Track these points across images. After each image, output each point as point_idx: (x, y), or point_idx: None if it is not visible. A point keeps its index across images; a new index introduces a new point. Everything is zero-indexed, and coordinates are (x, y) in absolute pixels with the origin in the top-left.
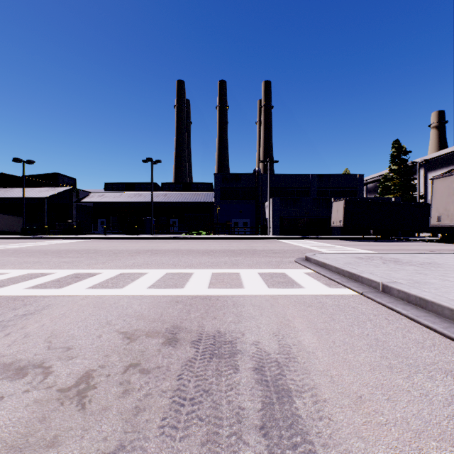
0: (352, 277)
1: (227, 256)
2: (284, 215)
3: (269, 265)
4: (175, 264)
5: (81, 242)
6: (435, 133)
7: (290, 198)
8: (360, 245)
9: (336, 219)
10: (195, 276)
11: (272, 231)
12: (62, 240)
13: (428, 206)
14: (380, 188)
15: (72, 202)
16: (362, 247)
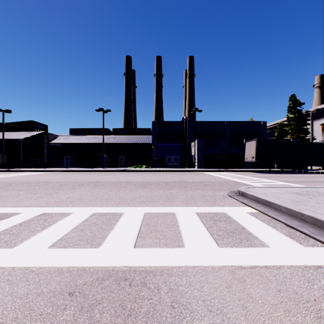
0: (323, 226)
1: (161, 189)
2: (206, 152)
3: (205, 201)
4: (108, 200)
5: (43, 174)
6: (318, 91)
7: (211, 139)
8: (272, 176)
9: (249, 155)
10: (123, 219)
11: (197, 165)
12: (30, 172)
13: (323, 145)
14: (277, 132)
15: (43, 143)
16: (277, 179)
